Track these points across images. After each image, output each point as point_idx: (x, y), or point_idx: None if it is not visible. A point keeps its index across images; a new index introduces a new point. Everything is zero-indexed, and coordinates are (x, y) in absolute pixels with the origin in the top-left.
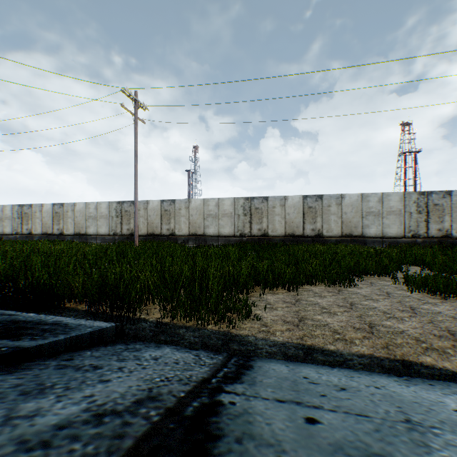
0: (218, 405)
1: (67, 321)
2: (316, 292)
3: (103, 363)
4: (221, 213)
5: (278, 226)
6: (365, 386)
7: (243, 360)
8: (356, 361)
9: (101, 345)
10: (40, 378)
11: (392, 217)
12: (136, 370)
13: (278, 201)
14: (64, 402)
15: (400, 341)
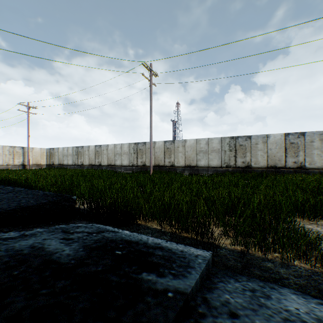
0: None
1: (164, 244)
2: None
3: None
4: (210, 150)
5: (260, 159)
6: None
7: None
8: None
9: (215, 279)
10: None
11: None
12: None
13: (260, 138)
14: None
15: None
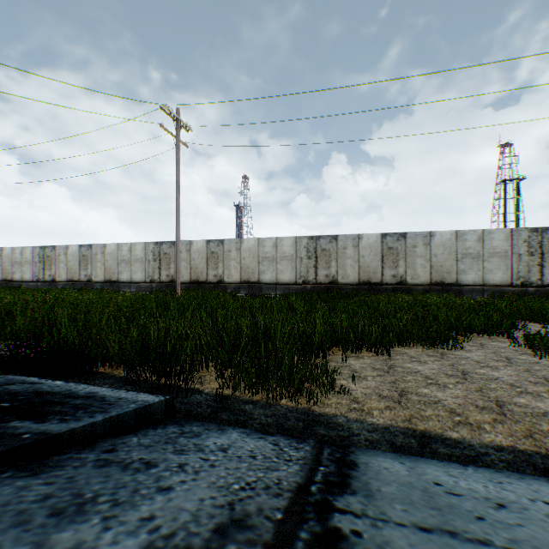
0: (337, 537)
1: (103, 393)
2: (412, 356)
3: (156, 456)
4: (280, 256)
5: (350, 271)
6: (528, 500)
7: (339, 453)
8: (494, 456)
9: (148, 426)
10: (76, 484)
11: (495, 260)
12: (202, 469)
13: (350, 240)
14: (114, 530)
15: (546, 427)
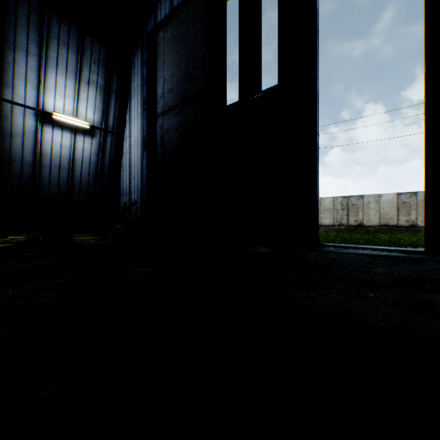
0: None
1: None
2: None
3: None
4: (322, 209)
5: (372, 217)
6: None
7: None
8: None
9: None
10: None
11: None
12: None
13: (372, 198)
14: None
15: None
